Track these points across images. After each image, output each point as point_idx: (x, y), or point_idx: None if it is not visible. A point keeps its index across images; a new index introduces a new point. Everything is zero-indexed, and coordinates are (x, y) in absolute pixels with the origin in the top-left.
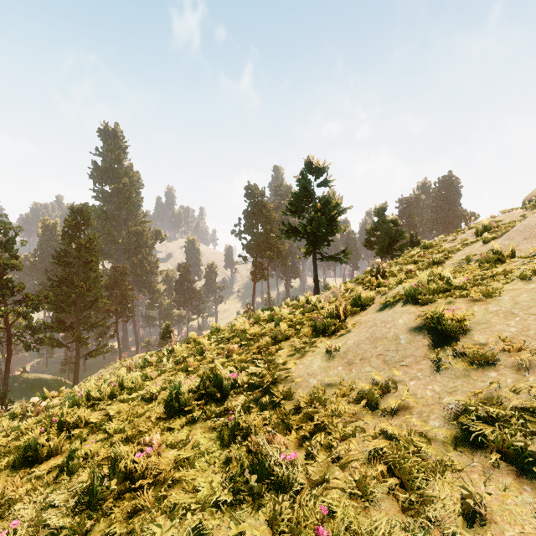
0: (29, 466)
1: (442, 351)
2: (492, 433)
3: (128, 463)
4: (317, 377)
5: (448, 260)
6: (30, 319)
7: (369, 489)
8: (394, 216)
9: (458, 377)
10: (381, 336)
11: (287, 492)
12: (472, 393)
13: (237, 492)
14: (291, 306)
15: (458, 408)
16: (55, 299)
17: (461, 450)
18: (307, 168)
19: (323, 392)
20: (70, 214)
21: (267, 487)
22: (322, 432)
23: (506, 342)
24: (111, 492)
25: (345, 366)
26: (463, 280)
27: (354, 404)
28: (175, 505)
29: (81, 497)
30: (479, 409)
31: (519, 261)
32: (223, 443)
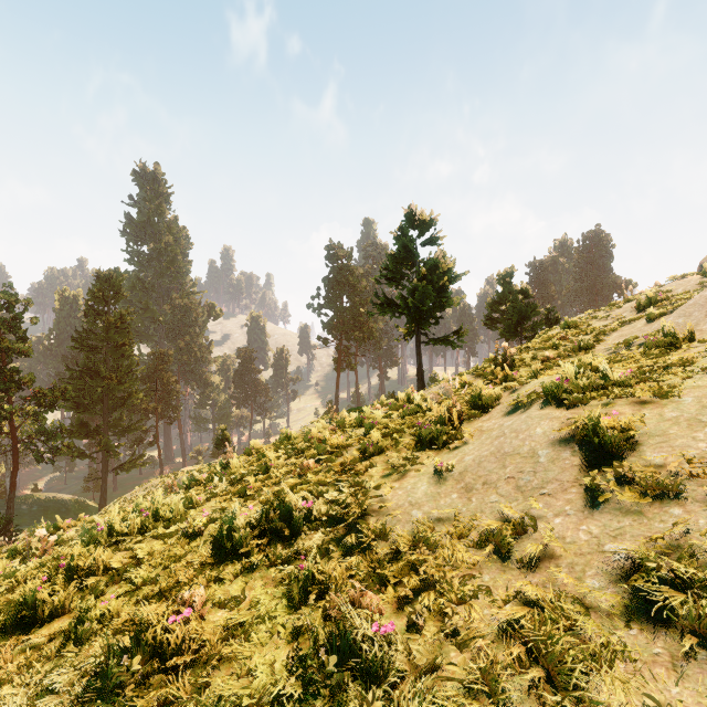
0: (25, 630)
1: (600, 474)
2: (681, 603)
3: (158, 631)
4: (423, 508)
5: (599, 345)
6: (42, 421)
7: (501, 685)
8: (524, 285)
9: (625, 513)
10: (512, 451)
11: (381, 684)
12: (647, 538)
13: (309, 679)
14: (386, 406)
15: (627, 560)
16: (76, 395)
17: (637, 628)
18: (408, 221)
19: (431, 530)
20: (96, 283)
21: (352, 672)
22: (430, 590)
23: (693, 463)
24: (133, 674)
25: (462, 493)
26: (625, 374)
27: (475, 548)
28: (221, 696)
29: (91, 681)
30: (661, 565)
31: (701, 346)
32: (291, 602)
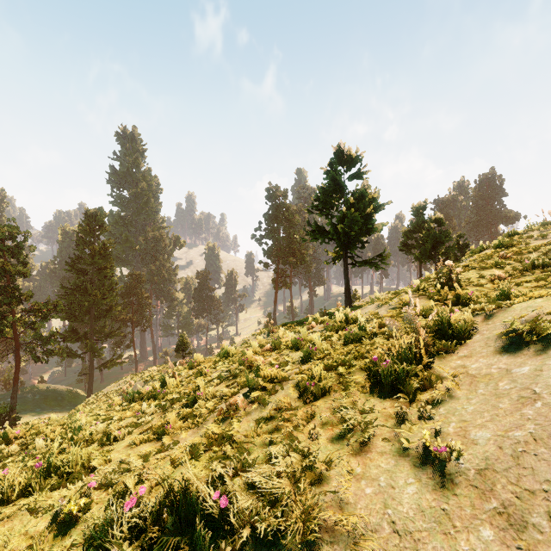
0: None
1: None
2: None
3: None
4: (424, 550)
5: None
6: (37, 329)
7: None
8: (438, 214)
9: None
10: None
11: None
12: None
13: None
14: (320, 323)
15: None
16: (68, 307)
17: None
18: (337, 158)
19: None
20: (84, 219)
21: None
22: None
23: None
24: None
25: (502, 528)
26: None
27: None
28: None
29: None
30: None
31: None
32: None
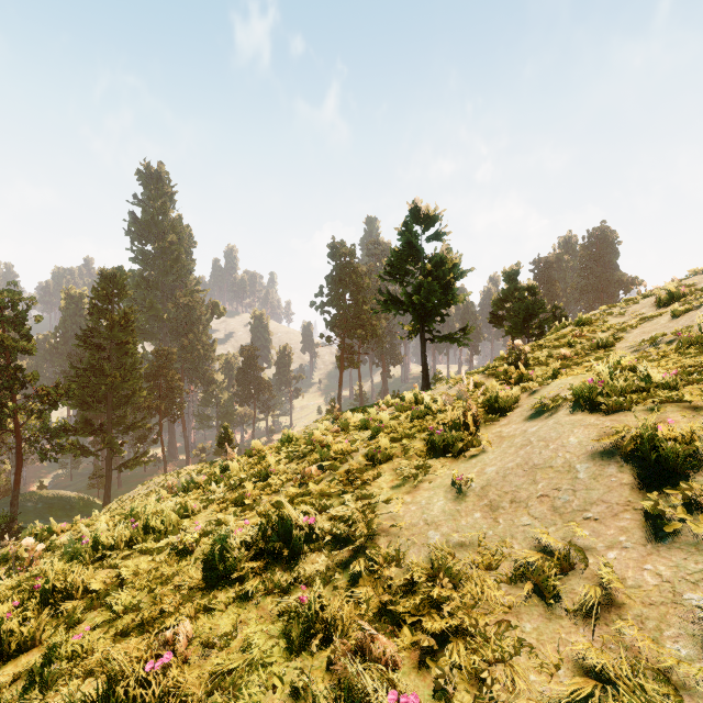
0: None
1: (659, 497)
2: None
3: (131, 681)
4: (441, 528)
5: (619, 342)
6: (46, 419)
7: None
8: (530, 281)
9: None
10: (542, 463)
11: None
12: None
13: None
14: (391, 406)
15: None
16: (80, 392)
17: None
18: (413, 217)
19: (453, 557)
20: (100, 282)
21: None
22: (457, 639)
23: None
24: None
25: (486, 512)
26: (669, 375)
27: (509, 585)
28: None
29: None
30: None
31: None
32: (289, 644)
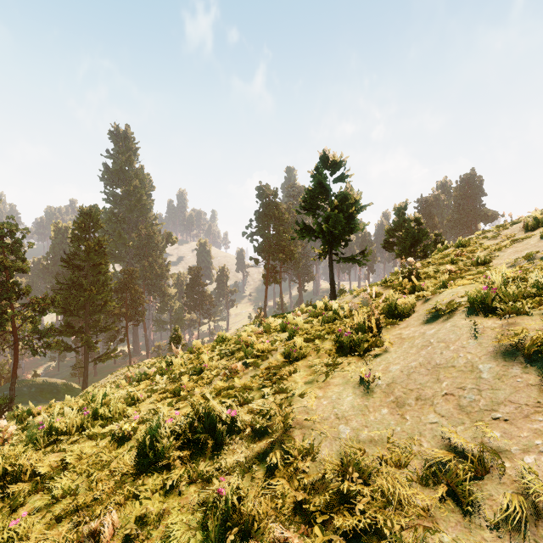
0: None
1: None
2: None
3: None
4: (351, 423)
5: (496, 259)
6: (36, 323)
7: None
8: (416, 214)
9: None
10: (444, 363)
11: None
12: None
13: None
14: (305, 313)
15: None
16: (64, 302)
17: None
18: (323, 163)
19: (363, 452)
20: (79, 216)
21: None
22: None
23: None
24: None
25: (392, 408)
26: None
27: (421, 485)
28: None
29: None
30: None
31: None
32: (206, 538)
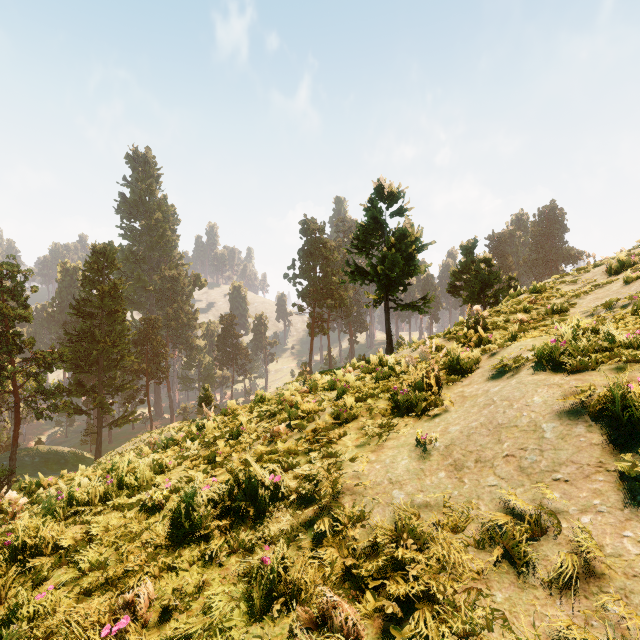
0: None
1: (633, 458)
2: None
3: None
4: (405, 487)
5: (574, 308)
6: (41, 381)
7: None
8: (486, 254)
9: None
10: (507, 422)
11: None
12: None
13: None
14: (357, 369)
15: None
16: (74, 357)
17: None
18: (378, 194)
19: (418, 518)
20: (92, 255)
21: None
22: (423, 608)
23: None
24: None
25: (450, 471)
26: (632, 335)
27: (477, 548)
28: None
29: None
30: None
31: None
32: (250, 607)
